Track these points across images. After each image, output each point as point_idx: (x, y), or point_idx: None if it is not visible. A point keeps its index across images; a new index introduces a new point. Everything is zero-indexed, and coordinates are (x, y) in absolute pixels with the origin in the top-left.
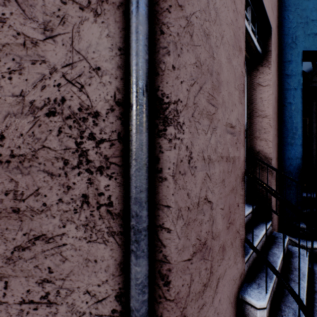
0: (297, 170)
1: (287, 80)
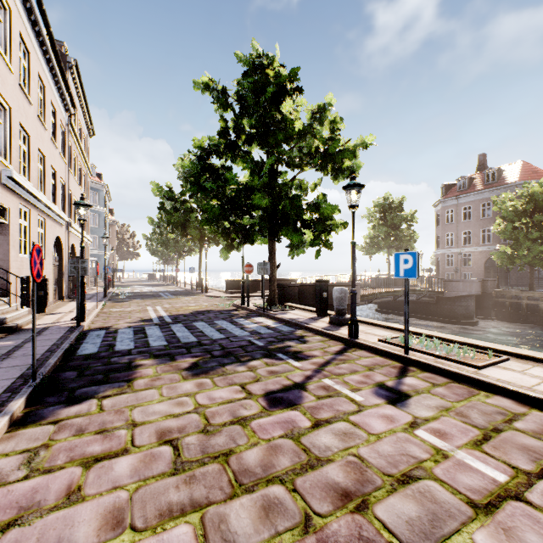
0: None
1: None
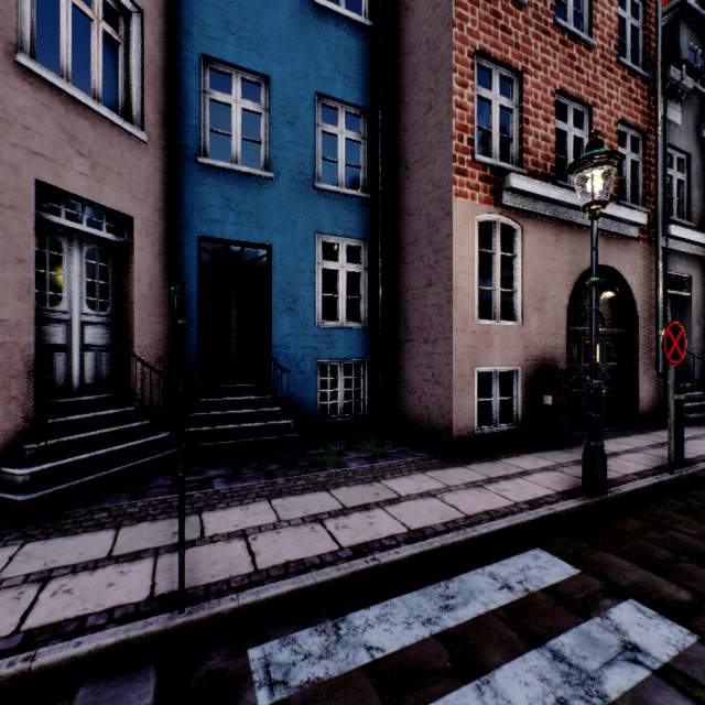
0: (193, 359)
1: (181, 265)
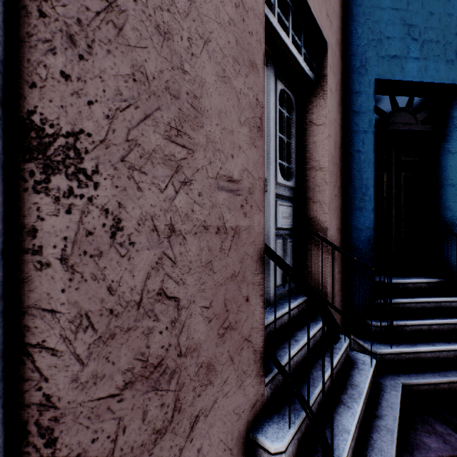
0: (368, 245)
1: (354, 120)
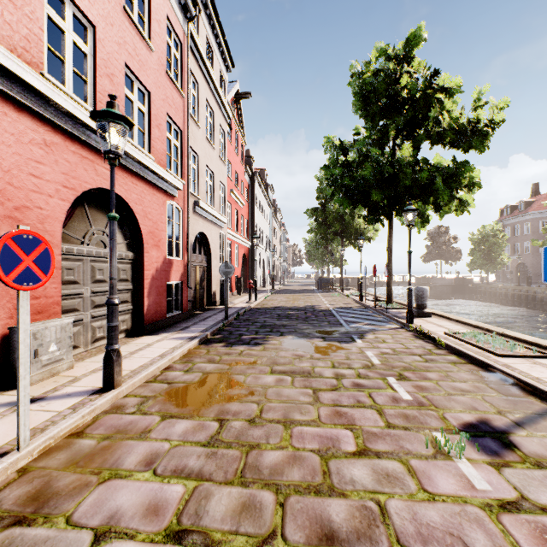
0: None
1: None
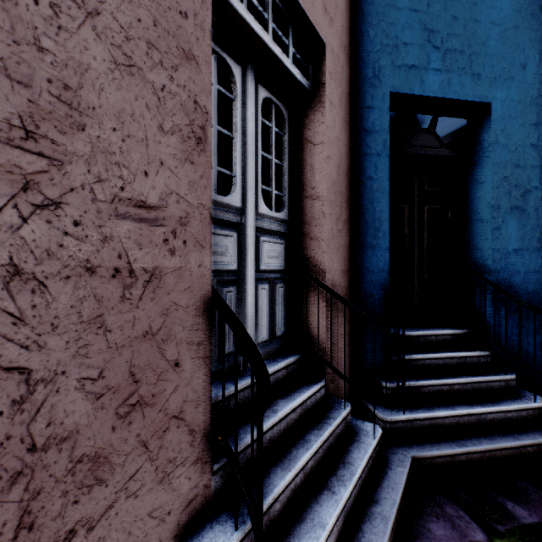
0: (381, 291)
1: (365, 140)
